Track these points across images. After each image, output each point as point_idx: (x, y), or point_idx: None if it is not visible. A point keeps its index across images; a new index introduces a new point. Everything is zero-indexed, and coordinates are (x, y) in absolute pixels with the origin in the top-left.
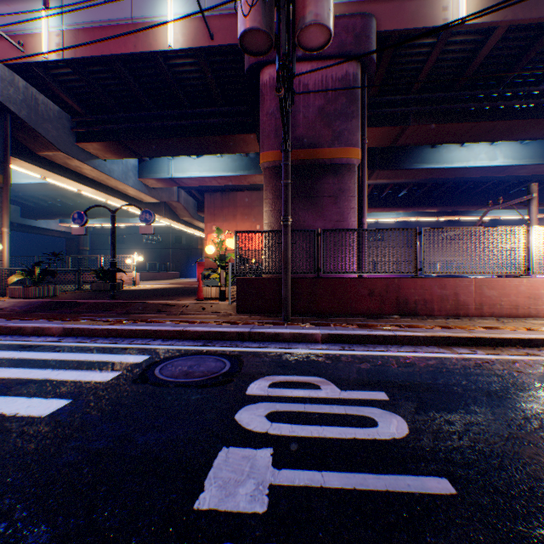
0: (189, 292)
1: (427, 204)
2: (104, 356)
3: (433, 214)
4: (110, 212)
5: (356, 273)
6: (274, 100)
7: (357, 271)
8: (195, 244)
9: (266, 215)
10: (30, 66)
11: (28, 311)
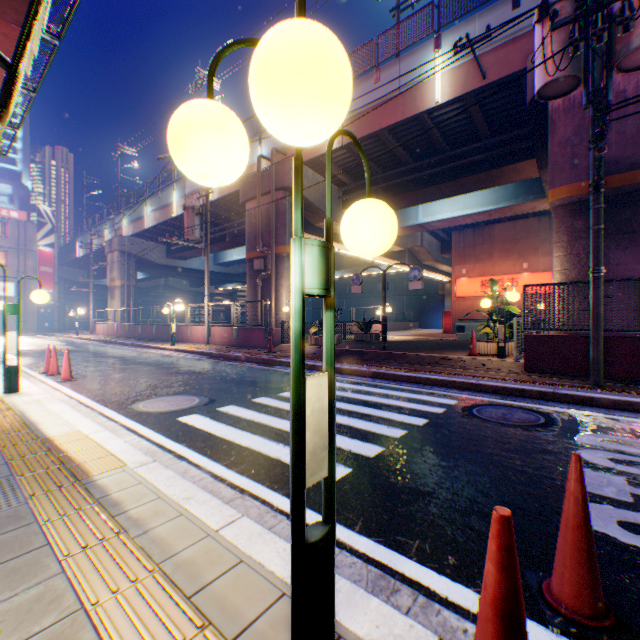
0: (448, 346)
1: None
2: (419, 396)
3: None
4: (351, 264)
5: None
6: (568, 125)
7: None
8: (432, 289)
9: (556, 261)
10: (317, 159)
11: None
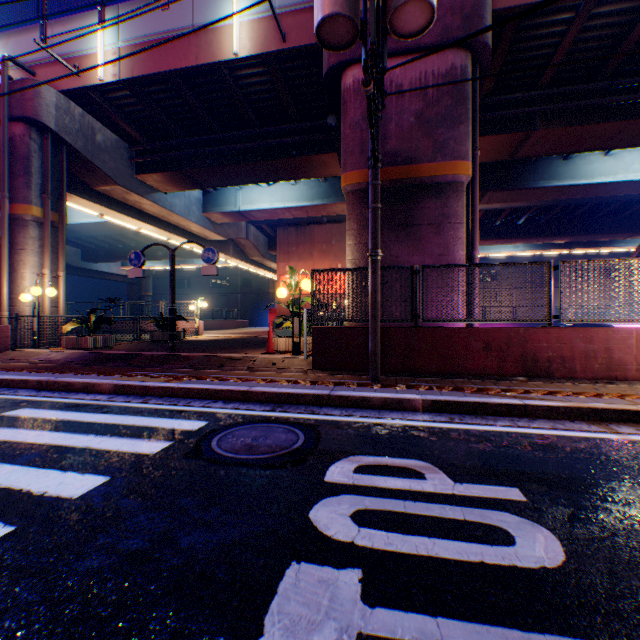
0: (257, 344)
1: (555, 233)
2: (156, 420)
3: (564, 246)
4: None
5: (466, 321)
6: (359, 108)
7: (467, 319)
8: (267, 288)
9: (349, 250)
10: (85, 91)
11: (81, 364)
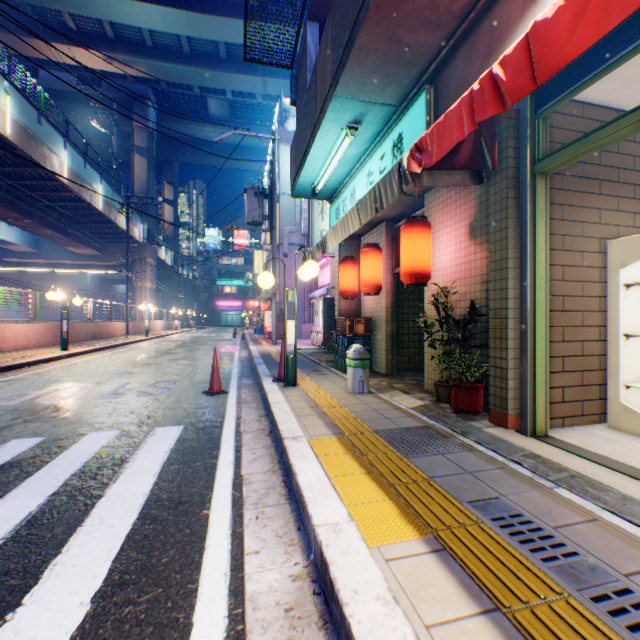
0: None
1: None
2: None
3: None
4: None
5: None
6: None
7: None
8: None
9: None
10: None
11: None
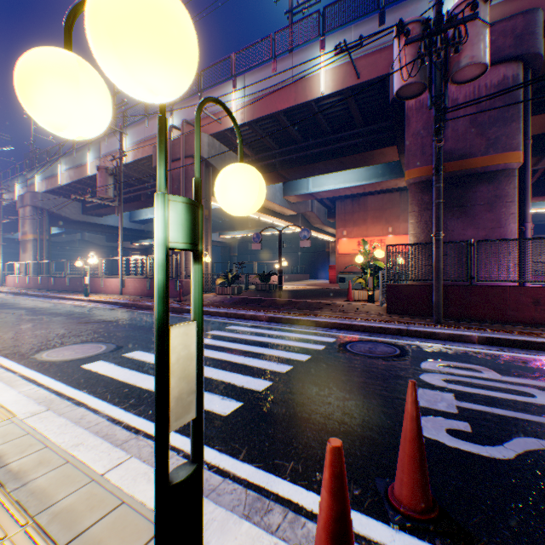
0: (331, 294)
1: None
2: (306, 336)
3: None
4: (254, 225)
5: (516, 281)
6: (419, 121)
7: (517, 280)
8: (321, 247)
9: (411, 226)
10: (223, 132)
11: (234, 304)
